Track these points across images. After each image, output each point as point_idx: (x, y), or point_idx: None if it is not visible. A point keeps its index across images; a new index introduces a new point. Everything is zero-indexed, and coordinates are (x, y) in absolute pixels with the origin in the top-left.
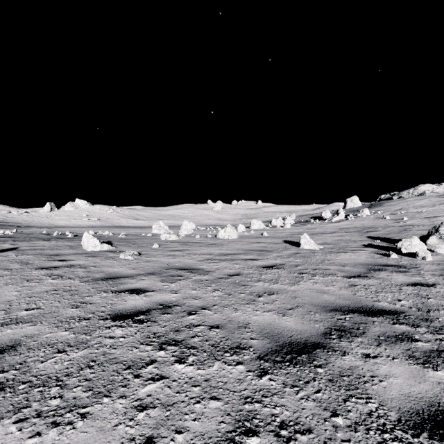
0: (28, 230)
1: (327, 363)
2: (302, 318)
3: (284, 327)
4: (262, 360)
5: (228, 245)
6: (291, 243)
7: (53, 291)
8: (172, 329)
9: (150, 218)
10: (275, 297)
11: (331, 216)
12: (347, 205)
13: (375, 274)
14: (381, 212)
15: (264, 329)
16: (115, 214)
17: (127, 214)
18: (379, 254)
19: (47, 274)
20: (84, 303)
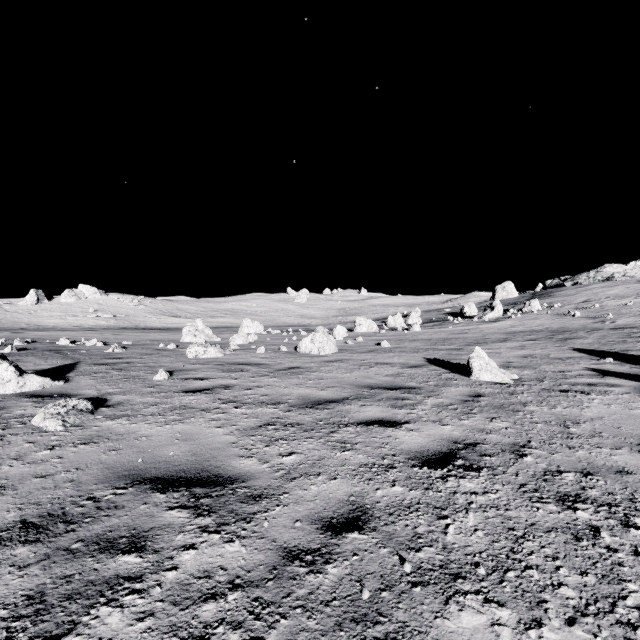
0: None
1: None
2: None
3: None
4: None
5: (319, 370)
6: (445, 366)
7: None
8: None
9: (196, 315)
10: None
11: (481, 312)
12: (496, 294)
13: None
14: (559, 306)
15: None
16: (141, 307)
17: (160, 309)
18: None
19: None
20: None
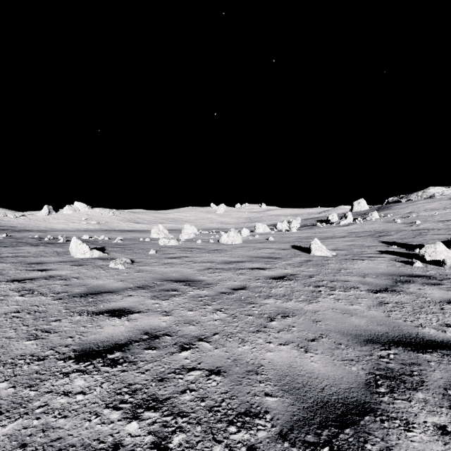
0: (20, 234)
1: (388, 449)
2: (332, 355)
3: (310, 371)
4: (286, 441)
5: (232, 251)
6: (300, 249)
7: (14, 312)
8: (155, 376)
9: (151, 222)
10: (291, 320)
11: (338, 220)
12: (354, 208)
13: (404, 287)
14: (391, 215)
15: (283, 377)
16: (115, 217)
17: (127, 218)
18: (401, 262)
19: (17, 288)
20: (47, 332)
